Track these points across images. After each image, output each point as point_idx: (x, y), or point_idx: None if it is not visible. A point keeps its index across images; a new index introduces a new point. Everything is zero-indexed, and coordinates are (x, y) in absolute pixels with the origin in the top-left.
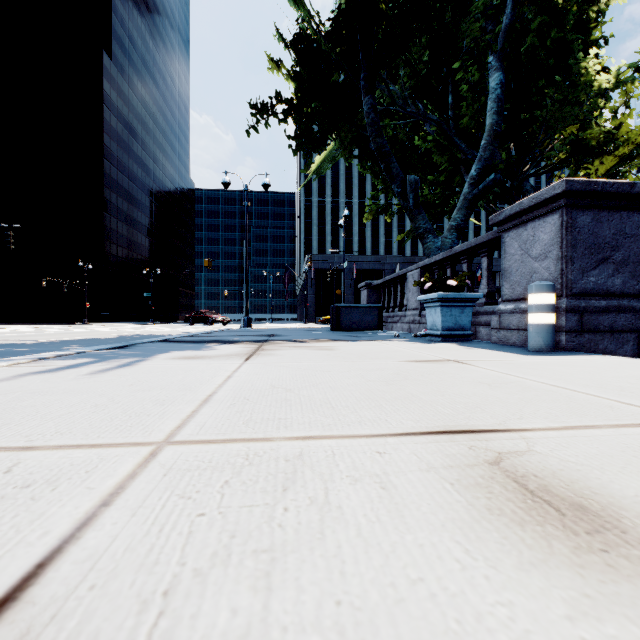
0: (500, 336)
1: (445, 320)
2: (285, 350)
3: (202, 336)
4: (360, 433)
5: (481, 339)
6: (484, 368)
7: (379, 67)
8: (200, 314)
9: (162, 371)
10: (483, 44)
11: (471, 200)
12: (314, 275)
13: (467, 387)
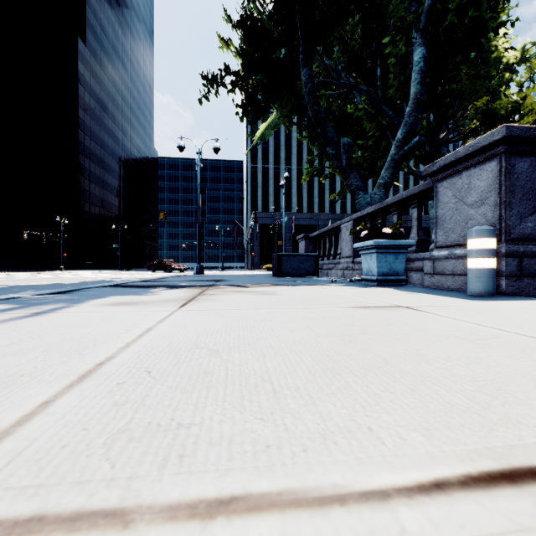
0: (434, 281)
1: (380, 266)
2: (227, 295)
3: (154, 281)
4: (332, 483)
5: (412, 284)
6: (444, 316)
7: (315, 44)
8: (161, 262)
9: (75, 321)
10: (408, 23)
11: (397, 160)
12: (259, 229)
13: (449, 346)
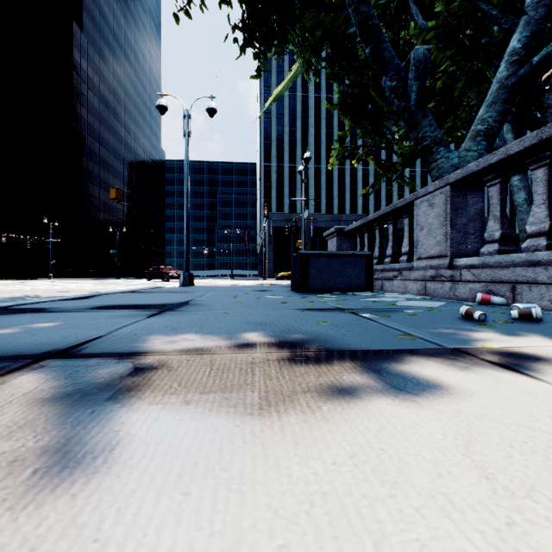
0: None
1: None
2: None
3: (2, 311)
4: None
5: None
6: None
7: None
8: (157, 270)
9: None
10: None
11: (514, 86)
12: (273, 233)
13: None
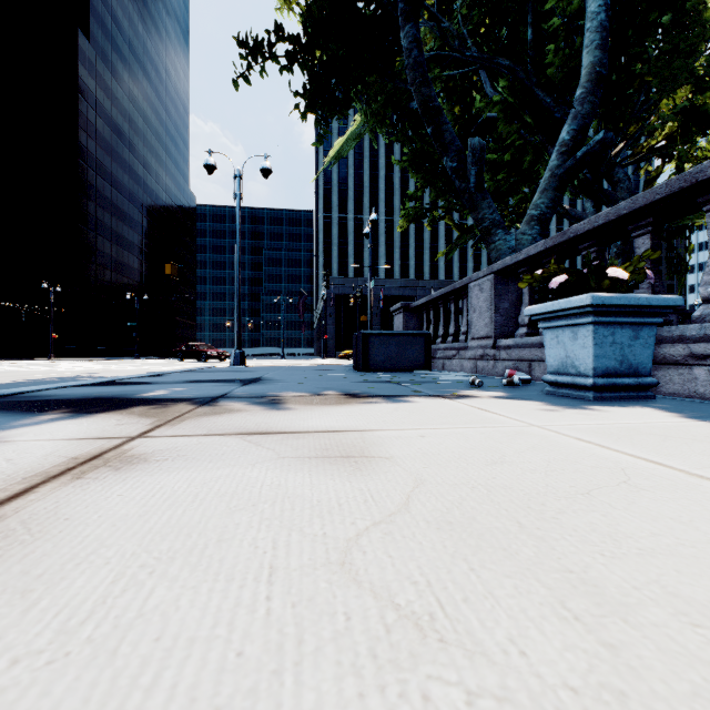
0: None
1: (601, 354)
2: (181, 469)
3: (119, 383)
4: None
5: (652, 391)
6: None
7: None
8: (191, 347)
9: None
10: None
11: (563, 176)
12: (334, 302)
13: None
